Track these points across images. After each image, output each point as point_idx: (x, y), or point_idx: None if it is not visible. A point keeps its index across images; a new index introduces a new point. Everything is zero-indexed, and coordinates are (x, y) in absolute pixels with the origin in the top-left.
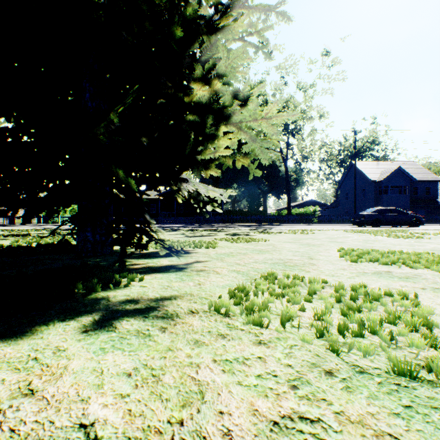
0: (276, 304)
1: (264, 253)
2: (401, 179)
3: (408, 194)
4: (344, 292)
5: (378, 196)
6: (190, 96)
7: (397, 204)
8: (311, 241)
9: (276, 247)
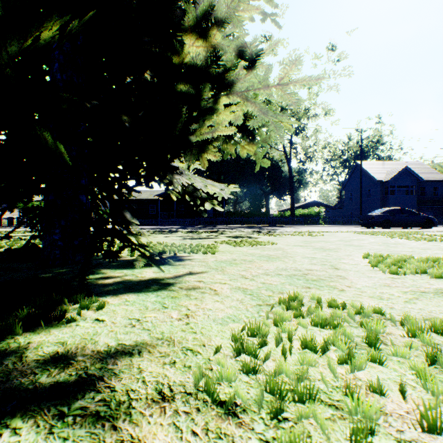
0: (321, 370)
1: (274, 260)
2: (408, 179)
3: (415, 195)
4: (429, 339)
5: (384, 196)
6: (180, 55)
7: (404, 205)
8: (324, 245)
9: (286, 252)
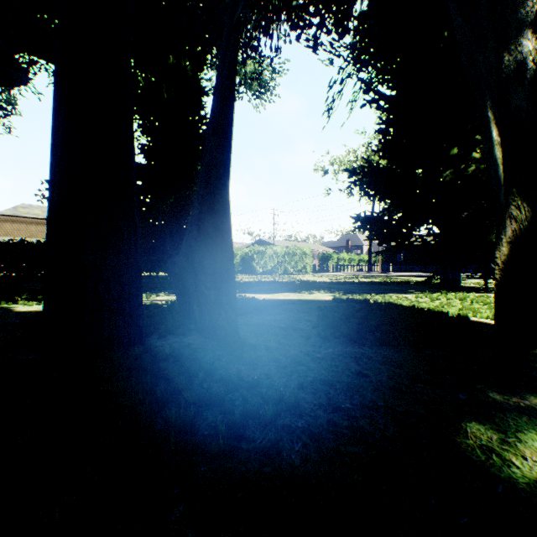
0: None
1: None
2: None
3: None
4: None
5: None
6: None
7: None
8: None
9: None
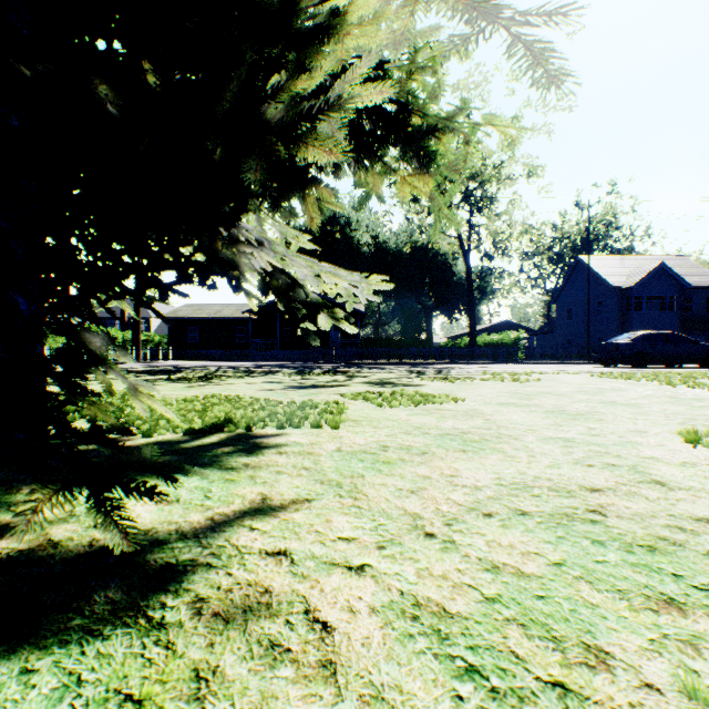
0: None
1: (480, 449)
2: (665, 284)
3: (677, 311)
4: None
5: (625, 313)
6: None
7: (658, 327)
8: (559, 402)
9: (494, 421)
